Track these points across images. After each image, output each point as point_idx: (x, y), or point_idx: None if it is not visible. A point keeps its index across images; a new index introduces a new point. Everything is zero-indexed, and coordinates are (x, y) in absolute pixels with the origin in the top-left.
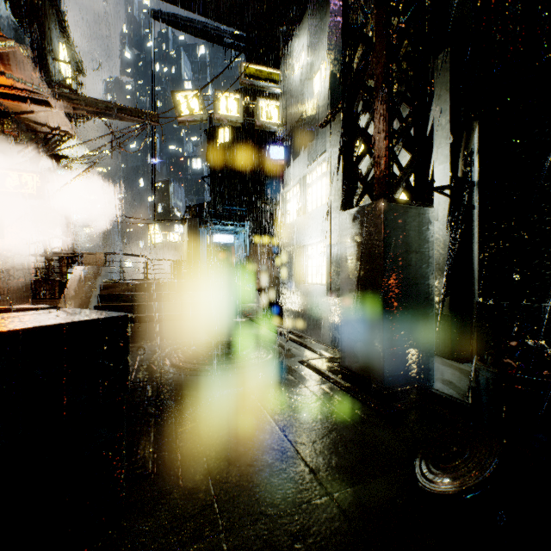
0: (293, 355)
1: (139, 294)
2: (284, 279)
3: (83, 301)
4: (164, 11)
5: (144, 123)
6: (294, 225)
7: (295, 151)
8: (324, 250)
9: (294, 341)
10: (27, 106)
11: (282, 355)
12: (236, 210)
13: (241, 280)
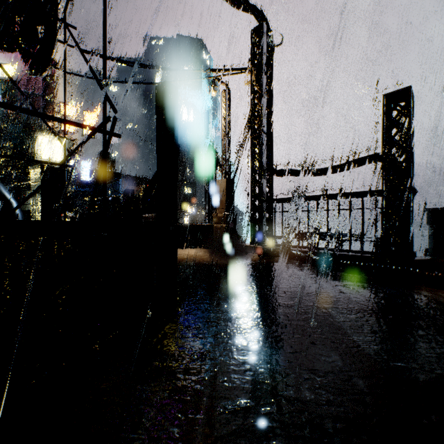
0: None
1: None
2: None
3: None
4: None
5: None
6: None
7: None
8: None
9: None
10: None
11: None
12: None
13: None
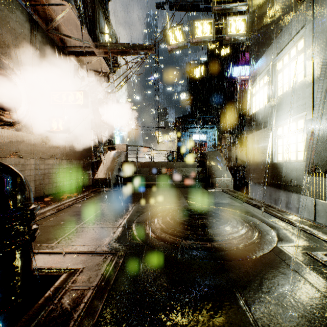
0: (290, 240)
1: (143, 169)
2: (250, 159)
3: (109, 172)
4: (163, 2)
5: (145, 53)
6: (260, 112)
7: (262, 49)
8: (300, 127)
9: (279, 217)
10: (86, 59)
11: (274, 237)
12: (208, 117)
13: (213, 159)
